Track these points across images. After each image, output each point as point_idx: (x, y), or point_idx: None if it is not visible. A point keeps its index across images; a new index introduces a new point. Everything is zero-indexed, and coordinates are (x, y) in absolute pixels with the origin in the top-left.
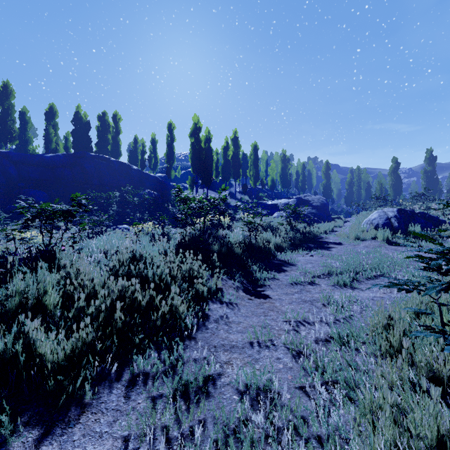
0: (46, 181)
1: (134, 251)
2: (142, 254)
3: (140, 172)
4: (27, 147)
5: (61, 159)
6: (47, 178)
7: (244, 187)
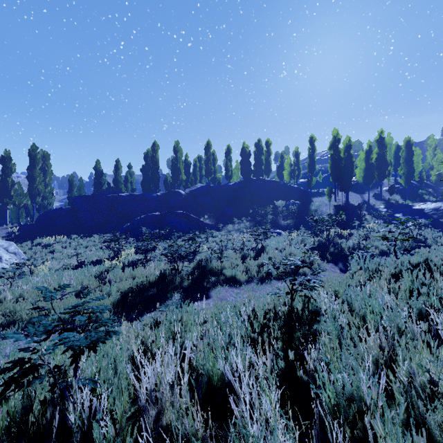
0: (230, 200)
1: (290, 249)
2: (293, 250)
3: (286, 186)
4: (215, 175)
5: (237, 185)
6: (231, 199)
7: (390, 188)
